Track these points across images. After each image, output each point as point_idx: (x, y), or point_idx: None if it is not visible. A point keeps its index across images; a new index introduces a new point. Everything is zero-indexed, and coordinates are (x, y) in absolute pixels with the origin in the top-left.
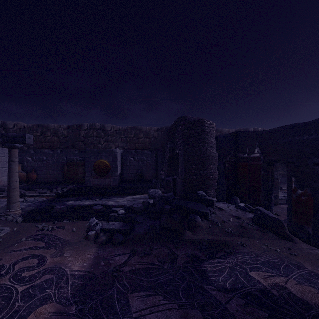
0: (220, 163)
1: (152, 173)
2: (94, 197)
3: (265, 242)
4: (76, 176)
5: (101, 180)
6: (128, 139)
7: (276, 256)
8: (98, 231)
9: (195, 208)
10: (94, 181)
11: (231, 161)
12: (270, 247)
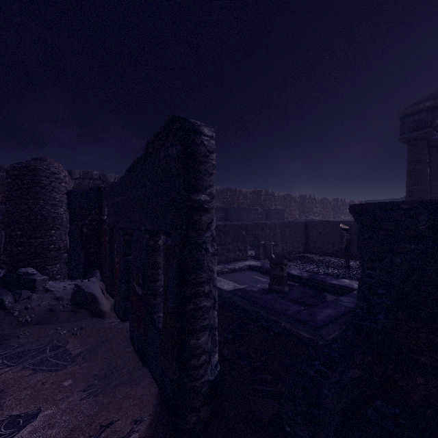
0: (73, 227)
1: None
2: None
3: (63, 325)
4: None
5: None
6: None
7: (47, 341)
8: None
9: None
10: None
11: (92, 224)
12: (59, 331)
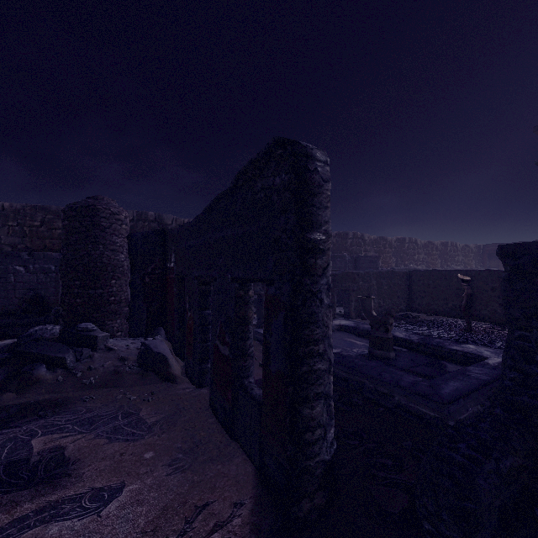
0: (135, 276)
1: None
2: None
3: (132, 390)
4: None
5: None
6: (26, 229)
7: (117, 407)
8: None
9: (45, 353)
10: None
11: (155, 273)
12: (128, 396)
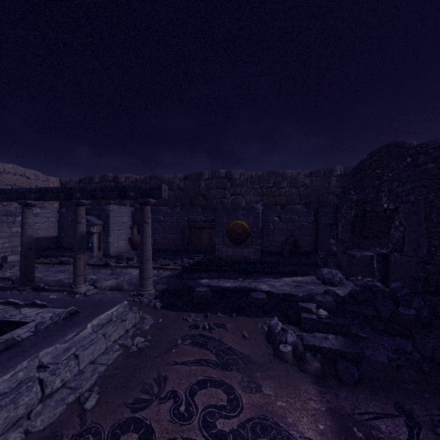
0: None
1: (308, 242)
2: (234, 275)
3: None
4: (200, 242)
5: (237, 250)
6: (264, 190)
7: None
8: (300, 347)
9: None
10: (227, 251)
11: None
12: None
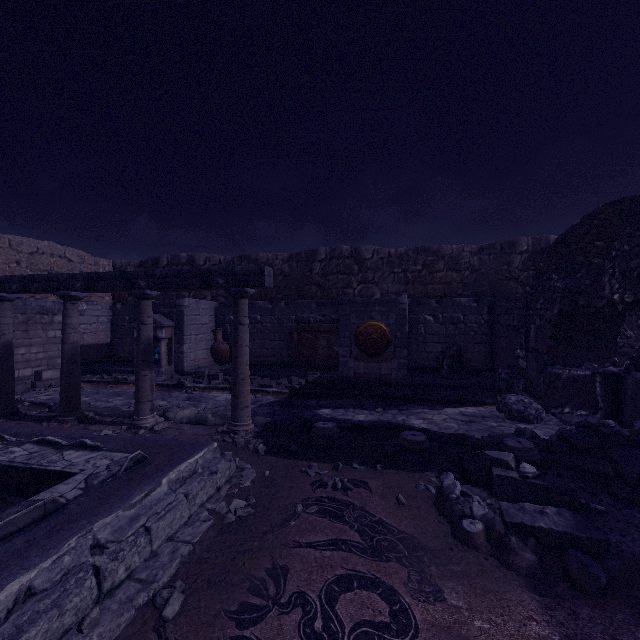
0: None
1: (479, 353)
2: (368, 402)
3: None
4: (314, 353)
5: (372, 364)
6: (409, 275)
7: None
8: (498, 526)
9: None
10: (356, 367)
11: None
12: None
